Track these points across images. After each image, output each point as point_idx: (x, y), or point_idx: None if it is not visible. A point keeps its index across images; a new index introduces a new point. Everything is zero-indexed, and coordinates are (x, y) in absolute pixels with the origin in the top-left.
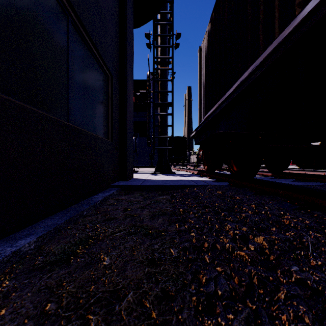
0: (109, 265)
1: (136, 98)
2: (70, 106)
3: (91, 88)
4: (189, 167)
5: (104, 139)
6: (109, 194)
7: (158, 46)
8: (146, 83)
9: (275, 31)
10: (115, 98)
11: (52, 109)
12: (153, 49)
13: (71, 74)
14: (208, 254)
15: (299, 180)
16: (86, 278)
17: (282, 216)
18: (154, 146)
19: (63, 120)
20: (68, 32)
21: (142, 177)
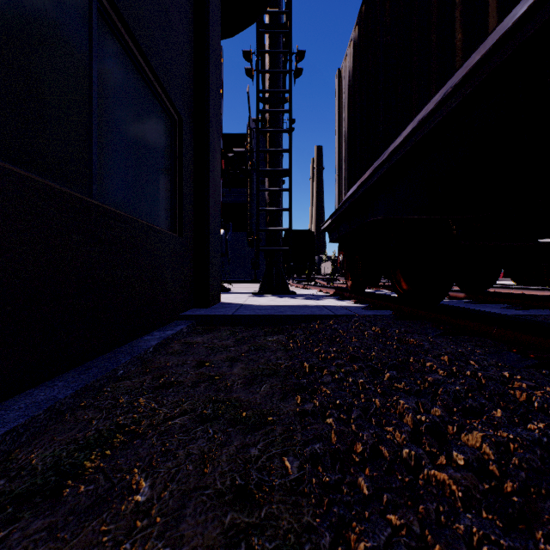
0: (146, 505)
1: (227, 162)
2: (94, 168)
3: (141, 137)
4: (319, 282)
5: (164, 232)
6: (173, 333)
7: (265, 70)
8: (246, 139)
9: (489, 18)
10: (188, 158)
11: (56, 172)
12: (257, 76)
13: (98, 108)
14: (366, 477)
15: (516, 306)
16: (86, 546)
17: (510, 383)
18: (258, 247)
19: (81, 194)
20: (91, 26)
21: (237, 300)
